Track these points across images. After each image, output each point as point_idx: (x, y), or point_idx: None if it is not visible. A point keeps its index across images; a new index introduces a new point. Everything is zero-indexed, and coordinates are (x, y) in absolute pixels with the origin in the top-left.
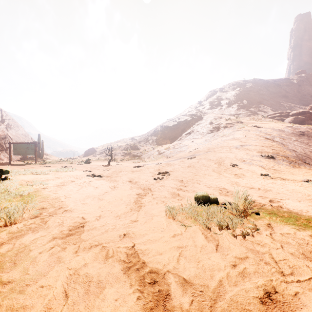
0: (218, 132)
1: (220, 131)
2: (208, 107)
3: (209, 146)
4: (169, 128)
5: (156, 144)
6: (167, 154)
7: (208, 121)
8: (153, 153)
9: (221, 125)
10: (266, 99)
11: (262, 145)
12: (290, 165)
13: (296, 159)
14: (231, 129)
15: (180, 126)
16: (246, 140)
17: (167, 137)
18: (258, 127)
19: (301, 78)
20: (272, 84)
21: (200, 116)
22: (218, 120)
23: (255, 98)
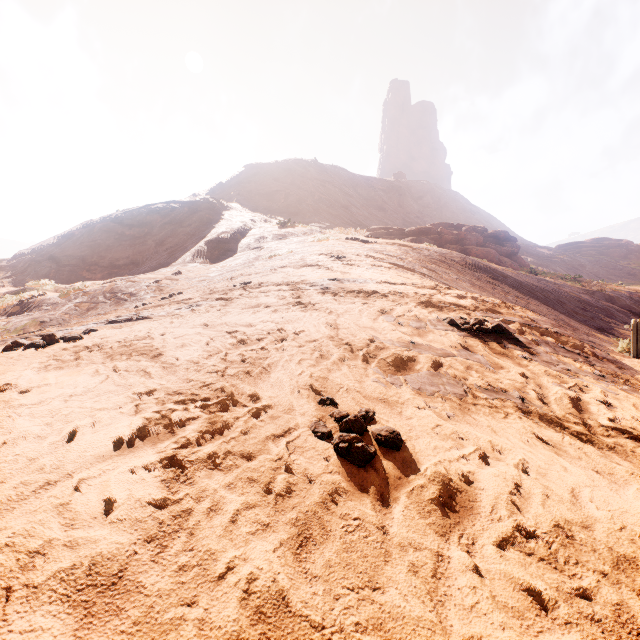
0: (259, 251)
1: (265, 249)
2: (240, 197)
3: (219, 285)
4: (117, 234)
5: (62, 281)
6: (56, 316)
7: (234, 222)
8: (7, 311)
9: (268, 234)
10: (356, 205)
11: (406, 280)
12: (612, 380)
13: (575, 337)
14: (294, 244)
15: (152, 231)
16: (347, 267)
17: (109, 260)
18: (364, 242)
19: (402, 185)
20: (363, 182)
21: (213, 210)
22: (262, 225)
23: (338, 199)
